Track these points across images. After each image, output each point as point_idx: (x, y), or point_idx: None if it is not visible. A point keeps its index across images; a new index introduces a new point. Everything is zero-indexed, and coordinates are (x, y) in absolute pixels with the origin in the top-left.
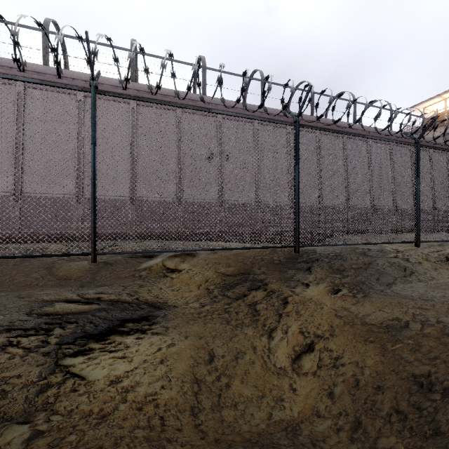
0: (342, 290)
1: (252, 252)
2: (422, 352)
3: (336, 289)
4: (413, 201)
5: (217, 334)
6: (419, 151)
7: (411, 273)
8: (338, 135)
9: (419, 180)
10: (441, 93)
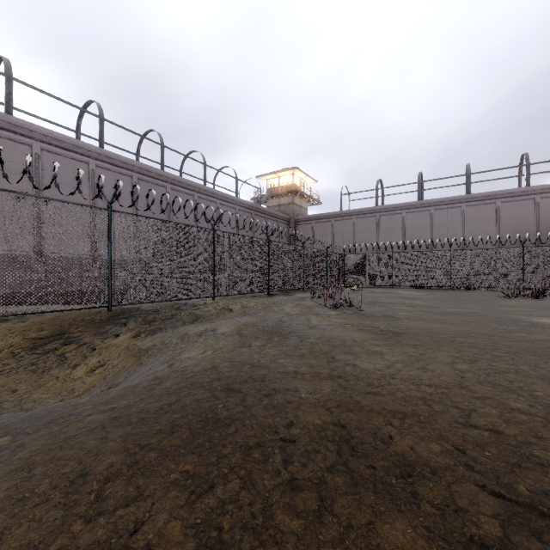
0: (141, 335)
1: (73, 314)
2: (152, 354)
3: (138, 335)
4: (210, 269)
5: (22, 382)
6: (214, 234)
7: (199, 318)
8: (189, 193)
9: (214, 254)
10: (276, 171)
